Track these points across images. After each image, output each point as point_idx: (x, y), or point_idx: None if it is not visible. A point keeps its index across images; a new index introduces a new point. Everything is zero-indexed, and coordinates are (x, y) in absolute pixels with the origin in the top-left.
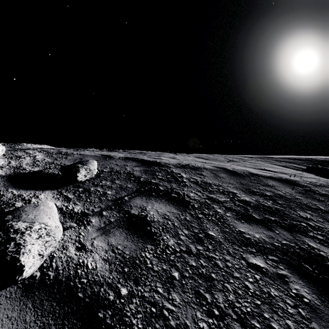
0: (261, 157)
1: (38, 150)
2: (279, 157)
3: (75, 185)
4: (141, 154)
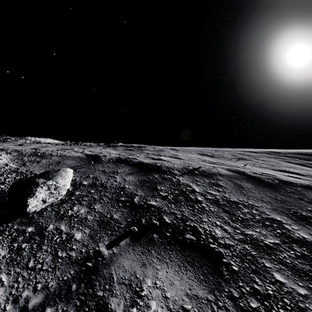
0: (267, 151)
1: (7, 151)
2: (287, 152)
3: (25, 217)
4: (137, 152)
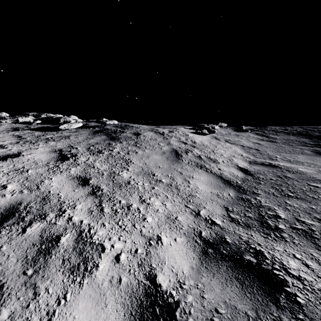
0: None
1: None
2: None
3: None
4: None
